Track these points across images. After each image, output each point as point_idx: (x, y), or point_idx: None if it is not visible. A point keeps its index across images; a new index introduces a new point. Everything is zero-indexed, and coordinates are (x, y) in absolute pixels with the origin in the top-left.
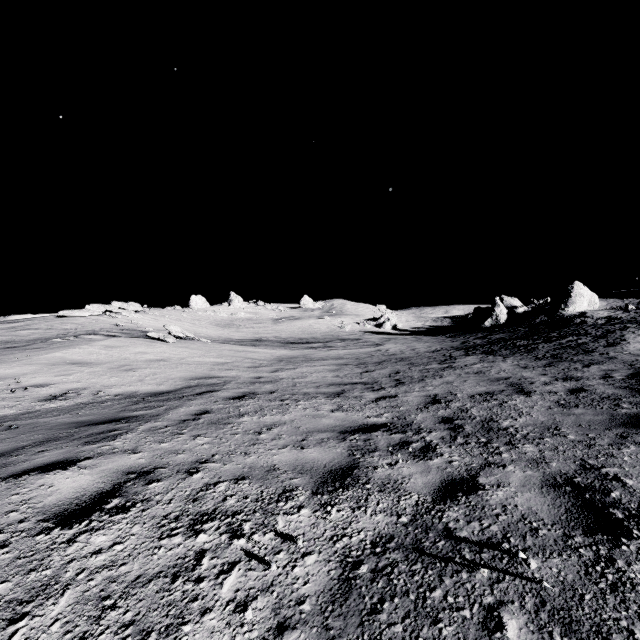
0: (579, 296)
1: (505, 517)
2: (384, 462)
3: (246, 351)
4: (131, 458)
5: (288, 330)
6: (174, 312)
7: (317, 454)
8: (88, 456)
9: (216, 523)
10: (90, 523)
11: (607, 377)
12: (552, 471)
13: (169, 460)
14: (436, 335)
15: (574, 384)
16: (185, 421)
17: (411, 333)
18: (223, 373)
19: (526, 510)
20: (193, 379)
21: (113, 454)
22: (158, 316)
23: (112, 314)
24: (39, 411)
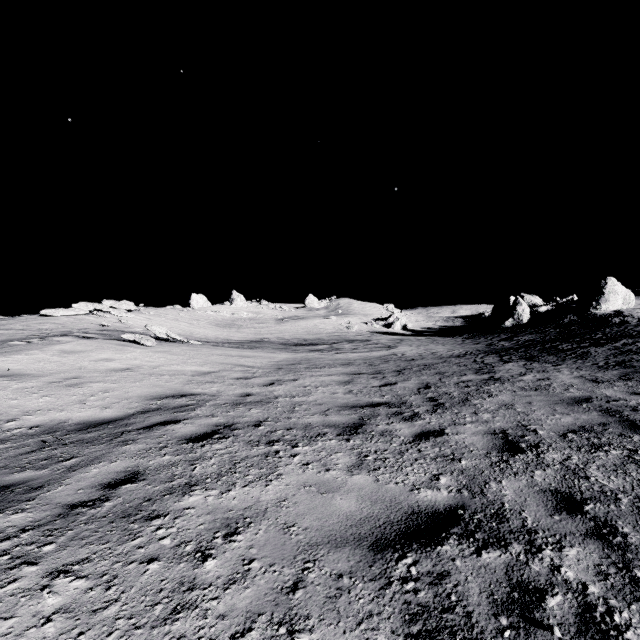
0: (613, 293)
1: None
2: None
3: (240, 356)
4: None
5: (292, 330)
6: (172, 311)
7: None
8: None
9: None
10: None
11: None
12: None
13: None
14: (451, 336)
15: None
16: (74, 509)
17: (423, 334)
18: (200, 388)
19: None
20: (156, 398)
21: None
22: (153, 315)
23: (100, 313)
24: None
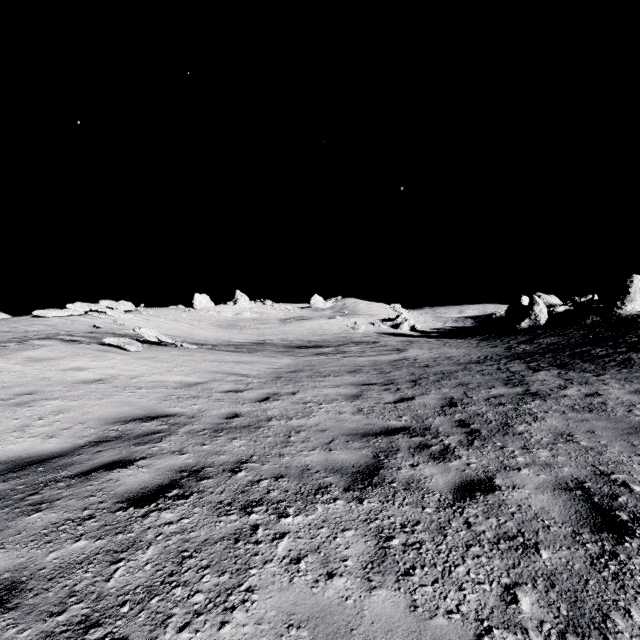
0: (639, 292)
1: None
2: None
3: (235, 361)
4: None
5: (296, 331)
6: (173, 312)
7: None
8: None
9: None
10: None
11: None
12: None
13: None
14: (463, 337)
15: None
16: None
17: (432, 335)
18: (179, 406)
19: None
20: (119, 422)
21: None
22: (152, 316)
23: (95, 314)
24: None
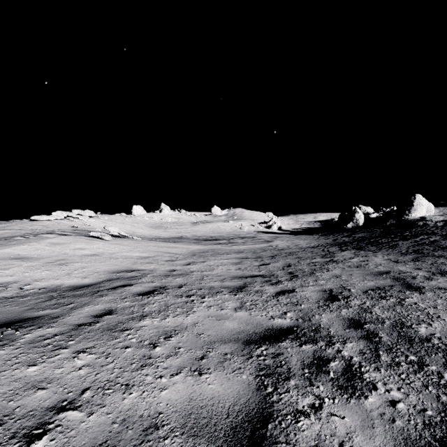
0: (419, 205)
1: None
2: (305, 402)
3: (167, 247)
4: None
5: (202, 230)
6: (119, 217)
7: (218, 386)
8: None
9: None
10: None
11: None
12: None
13: (17, 404)
14: (311, 234)
15: None
16: (80, 326)
17: (292, 233)
18: (143, 266)
19: None
20: (115, 272)
21: None
22: (107, 220)
23: (71, 218)
24: None
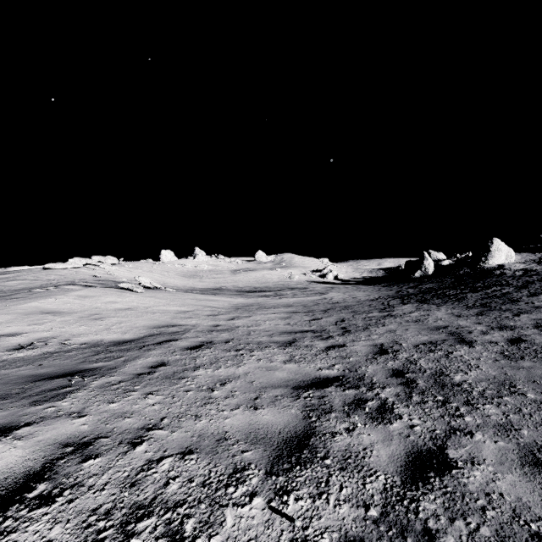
0: (498, 251)
1: (493, 513)
2: (341, 427)
3: (207, 300)
4: (74, 424)
5: (244, 280)
6: (146, 264)
7: (271, 416)
8: (28, 421)
9: (153, 521)
10: (3, 522)
11: (540, 326)
12: (526, 442)
13: (114, 426)
14: (372, 284)
15: (511, 334)
16: (140, 375)
17: (350, 283)
18: (184, 321)
19: (515, 502)
20: (156, 327)
21: (56, 418)
22: (132, 268)
23: (91, 266)
24: (5, 361)
